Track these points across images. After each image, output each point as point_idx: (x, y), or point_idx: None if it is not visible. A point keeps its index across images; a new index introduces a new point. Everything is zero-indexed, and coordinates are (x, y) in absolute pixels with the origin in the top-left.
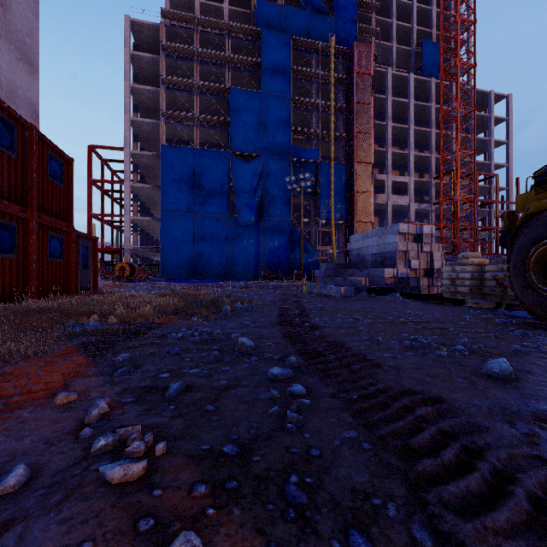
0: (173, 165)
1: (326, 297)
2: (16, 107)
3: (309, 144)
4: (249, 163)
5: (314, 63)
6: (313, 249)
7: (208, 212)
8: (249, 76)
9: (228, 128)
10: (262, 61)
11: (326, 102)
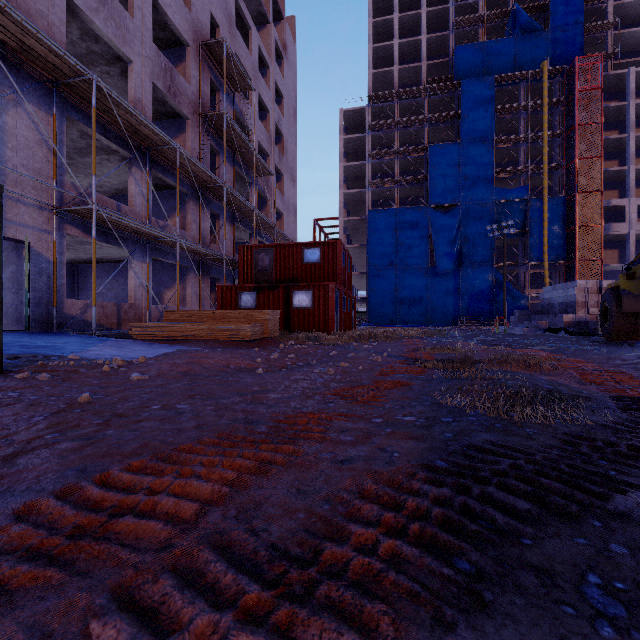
0: (378, 226)
1: (511, 334)
2: (289, 212)
3: (517, 181)
4: (447, 214)
5: (523, 93)
6: (520, 294)
7: (408, 264)
8: (448, 127)
9: (427, 183)
10: (462, 112)
11: (537, 134)
